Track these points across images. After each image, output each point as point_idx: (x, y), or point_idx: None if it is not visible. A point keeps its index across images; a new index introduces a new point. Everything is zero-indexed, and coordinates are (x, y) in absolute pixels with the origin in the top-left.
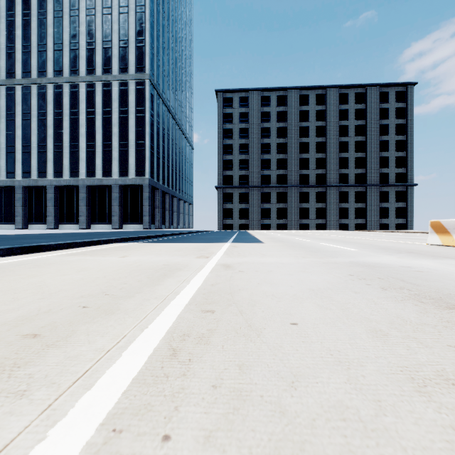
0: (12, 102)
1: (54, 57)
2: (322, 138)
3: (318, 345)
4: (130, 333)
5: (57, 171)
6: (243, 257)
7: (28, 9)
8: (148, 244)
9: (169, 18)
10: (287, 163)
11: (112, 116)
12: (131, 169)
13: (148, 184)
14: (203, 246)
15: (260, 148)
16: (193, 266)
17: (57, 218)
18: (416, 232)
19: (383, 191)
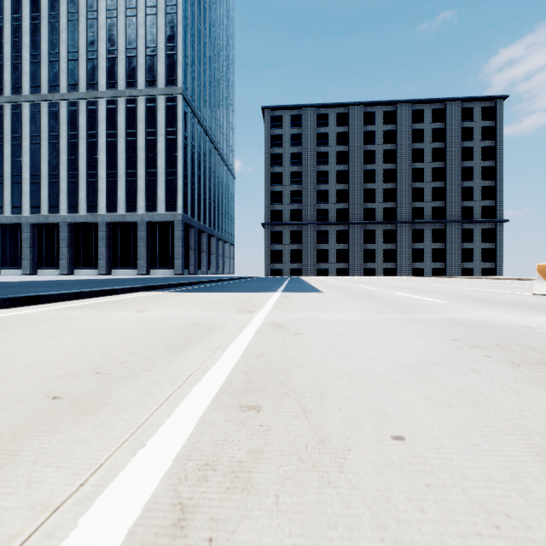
0: (18, 122)
1: (68, 69)
2: (391, 164)
3: (460, 497)
4: (111, 458)
5: (71, 205)
6: (299, 312)
7: (37, 11)
8: (177, 293)
9: (206, 20)
10: (349, 194)
11: (138, 138)
12: (160, 203)
13: (180, 221)
14: (246, 296)
15: (316, 177)
16: (232, 325)
17: (72, 262)
18: (509, 278)
19: (466, 229)
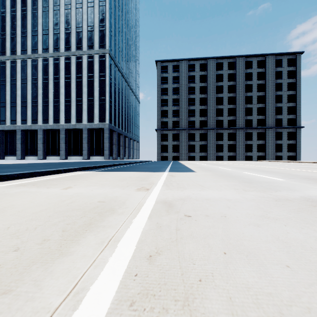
0: (14, 71)
1: (42, 39)
2: (232, 93)
3: None
4: None
5: (44, 119)
6: (183, 190)
7: (25, 6)
8: (100, 172)
9: (123, 10)
10: (207, 112)
11: (83, 80)
12: (95, 117)
13: (107, 128)
14: (145, 175)
15: (187, 102)
16: (130, 204)
17: (45, 152)
18: (308, 162)
19: (278, 132)
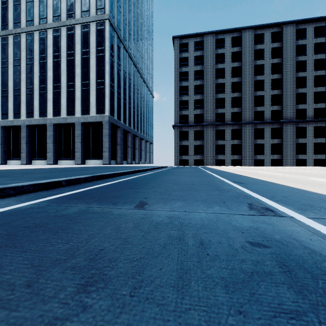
0: None
1: (26, 9)
2: (277, 75)
3: None
4: None
5: (29, 112)
6: None
7: None
8: None
9: None
10: (241, 100)
11: (75, 57)
12: (92, 107)
13: (107, 121)
14: None
15: (215, 88)
16: None
17: (30, 154)
18: None
19: None
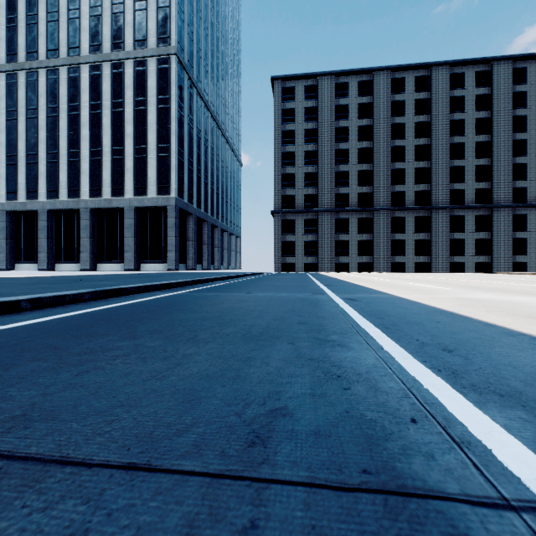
0: None
1: (47, 32)
2: (424, 139)
3: None
4: None
5: (51, 190)
6: None
7: None
8: None
9: None
10: (373, 176)
11: (125, 109)
12: (150, 184)
13: (174, 205)
14: None
15: (334, 157)
16: None
17: (53, 255)
18: None
19: (518, 214)
